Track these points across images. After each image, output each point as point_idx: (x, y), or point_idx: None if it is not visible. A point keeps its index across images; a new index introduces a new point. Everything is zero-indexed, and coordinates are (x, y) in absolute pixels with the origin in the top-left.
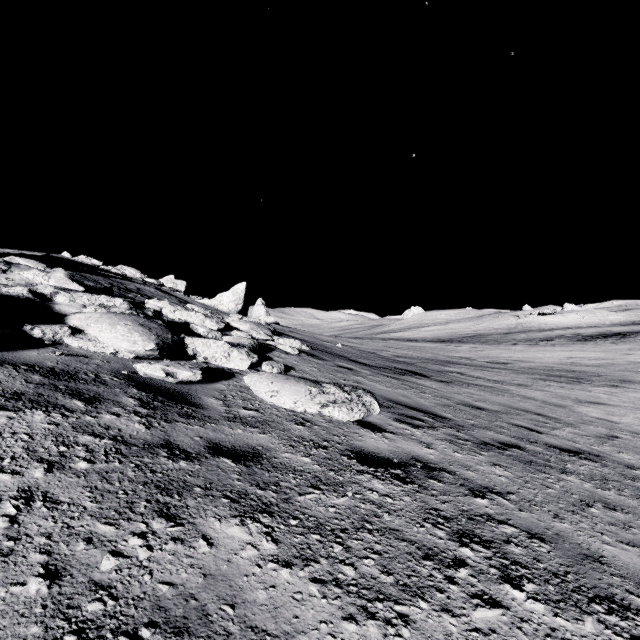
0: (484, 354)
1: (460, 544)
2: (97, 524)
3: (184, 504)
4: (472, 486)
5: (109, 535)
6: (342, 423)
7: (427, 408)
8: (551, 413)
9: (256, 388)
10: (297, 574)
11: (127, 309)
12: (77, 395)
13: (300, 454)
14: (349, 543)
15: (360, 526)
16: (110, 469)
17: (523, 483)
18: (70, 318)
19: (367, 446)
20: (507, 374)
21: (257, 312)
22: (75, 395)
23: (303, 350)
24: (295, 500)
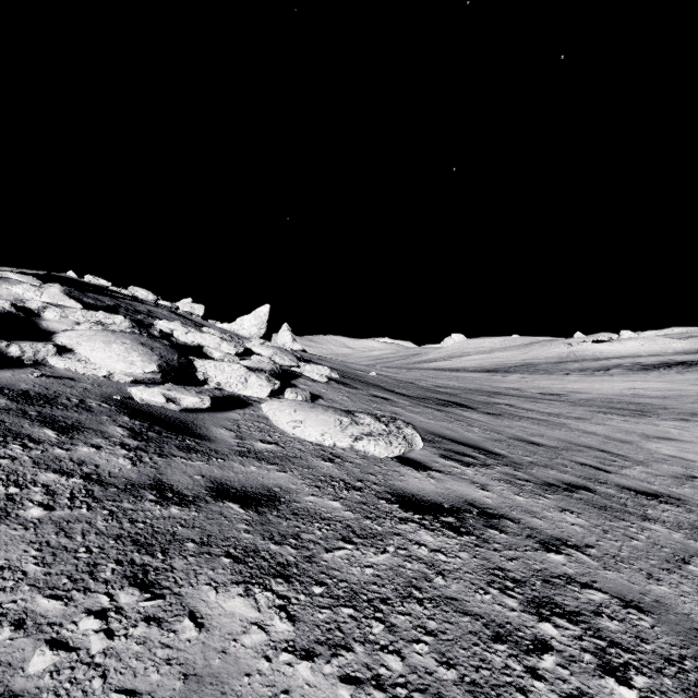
0: (534, 385)
1: (539, 618)
2: (37, 598)
3: (169, 566)
4: (542, 537)
5: (52, 615)
6: (379, 459)
7: (477, 443)
8: (617, 450)
9: (276, 417)
10: (321, 670)
11: (128, 327)
12: (50, 423)
13: (328, 497)
14: (393, 619)
15: (406, 594)
16: (73, 518)
17: (602, 533)
18: (59, 336)
19: (410, 487)
20: (562, 406)
21: (282, 339)
22: (47, 423)
23: (333, 378)
24: (320, 558)
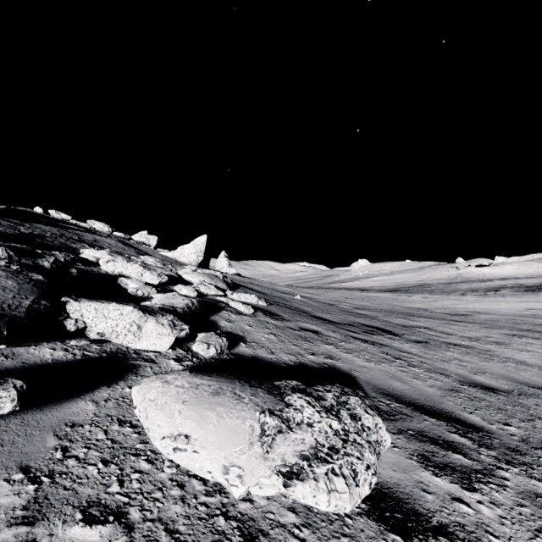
0: (439, 305)
1: None
2: None
3: None
4: None
5: None
6: (335, 518)
7: (439, 404)
8: None
9: (146, 422)
10: None
11: None
12: None
13: None
14: None
15: None
16: None
17: None
18: None
19: None
20: (476, 329)
21: (220, 264)
22: None
23: (260, 307)
24: None
